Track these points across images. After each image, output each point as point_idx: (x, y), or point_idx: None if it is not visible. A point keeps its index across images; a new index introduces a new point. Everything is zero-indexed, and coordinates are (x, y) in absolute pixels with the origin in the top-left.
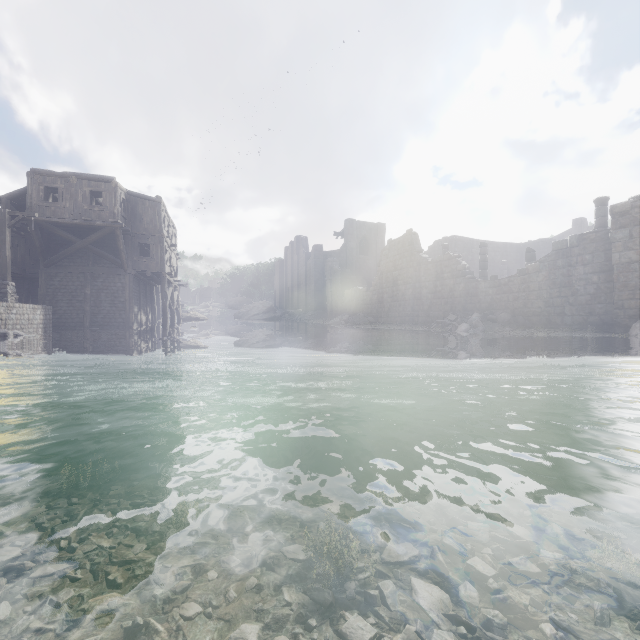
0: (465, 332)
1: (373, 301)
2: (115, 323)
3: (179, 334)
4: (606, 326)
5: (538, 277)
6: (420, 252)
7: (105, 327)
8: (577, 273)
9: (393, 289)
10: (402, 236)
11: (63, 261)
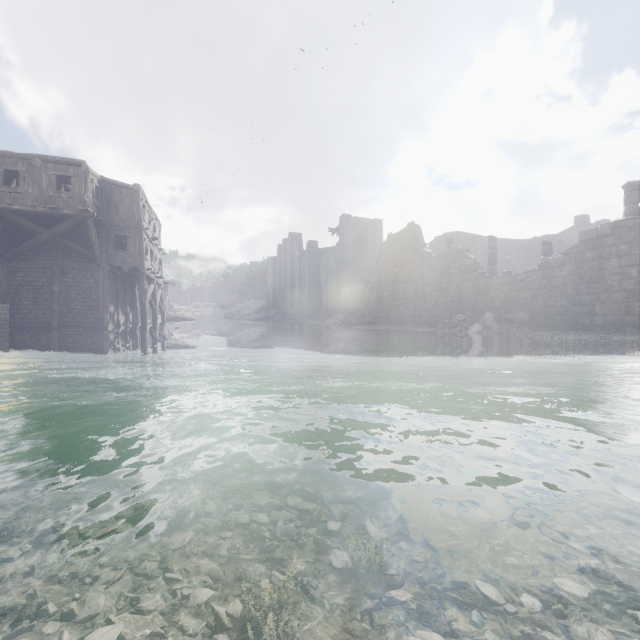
0: (478, 334)
1: (371, 300)
2: (87, 323)
3: (161, 335)
4: None
5: (562, 271)
6: (423, 246)
7: (76, 328)
8: (610, 266)
9: (393, 287)
10: (403, 229)
11: (27, 254)
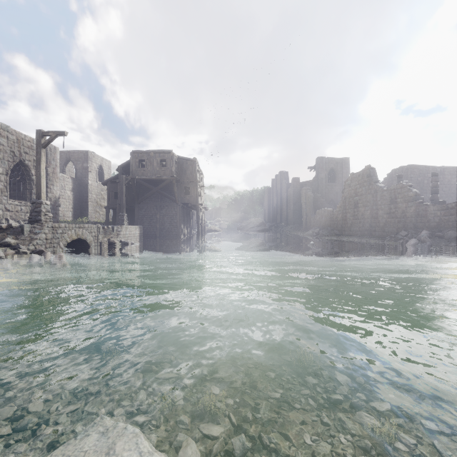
0: (414, 246)
1: (338, 219)
2: (172, 235)
3: (206, 241)
4: None
5: None
6: (377, 182)
7: (167, 237)
8: None
9: (354, 210)
10: (362, 170)
11: (146, 200)
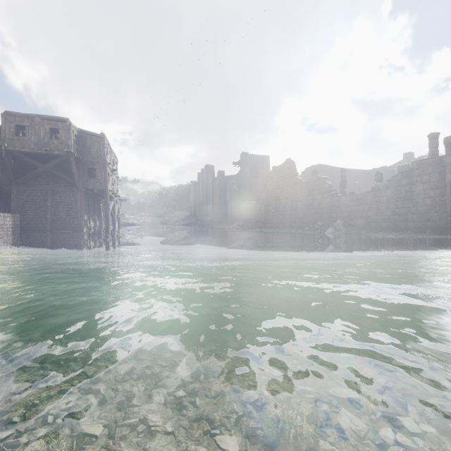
0: (331, 234)
1: (261, 211)
2: (70, 227)
3: (119, 235)
4: (440, 229)
5: (387, 193)
6: (296, 175)
7: (62, 230)
8: (417, 189)
9: (276, 202)
10: (283, 163)
11: (30, 181)
